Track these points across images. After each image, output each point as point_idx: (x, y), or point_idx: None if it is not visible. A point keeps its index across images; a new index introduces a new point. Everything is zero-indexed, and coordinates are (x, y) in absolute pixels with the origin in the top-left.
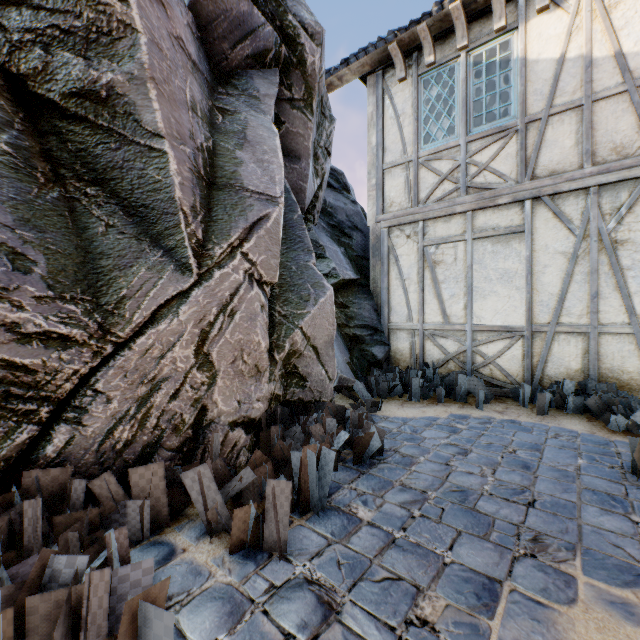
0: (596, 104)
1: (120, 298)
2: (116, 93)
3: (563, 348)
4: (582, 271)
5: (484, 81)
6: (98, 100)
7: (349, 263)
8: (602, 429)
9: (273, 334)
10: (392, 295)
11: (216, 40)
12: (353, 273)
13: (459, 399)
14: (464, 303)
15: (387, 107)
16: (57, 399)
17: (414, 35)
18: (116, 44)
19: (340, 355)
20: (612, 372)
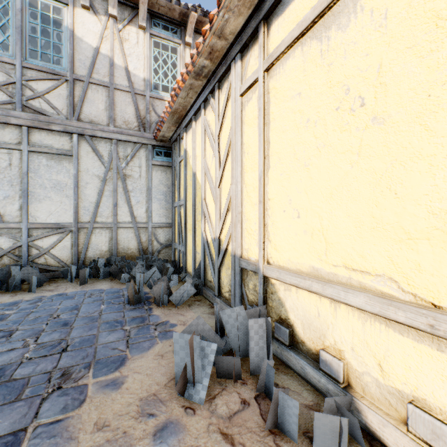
0: (116, 91)
1: None
2: None
3: (99, 238)
4: (109, 189)
5: (40, 25)
6: None
7: None
8: (118, 283)
9: None
10: None
11: None
12: None
13: (13, 289)
14: (20, 204)
15: None
16: None
17: None
18: None
19: None
20: (124, 250)
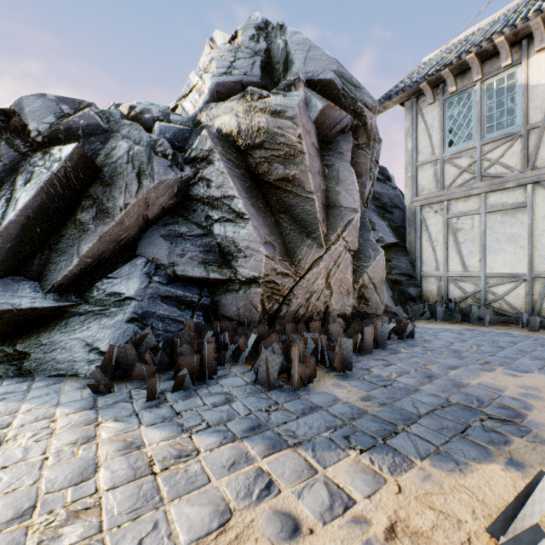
0: None
1: (299, 259)
2: (295, 178)
3: None
4: None
5: (494, 102)
6: (288, 181)
7: (391, 232)
8: None
9: (353, 275)
10: (423, 252)
11: (323, 131)
12: (394, 238)
13: (472, 322)
14: (479, 257)
15: (419, 123)
16: (284, 296)
17: (439, 76)
18: (296, 159)
19: (386, 292)
20: None
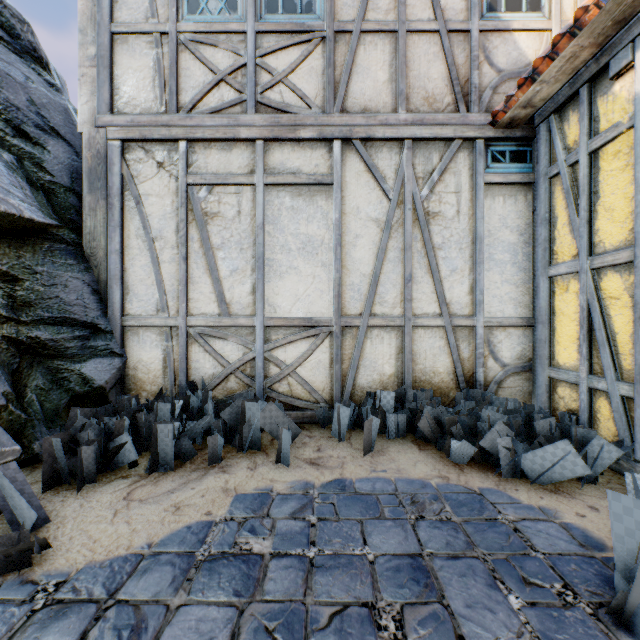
0: (410, 36)
1: None
2: None
3: (377, 347)
4: (396, 247)
5: None
6: None
7: (26, 188)
8: (447, 465)
9: None
10: (130, 265)
11: None
12: (35, 209)
13: (248, 446)
14: (253, 283)
15: None
16: None
17: None
18: None
19: None
20: (425, 374)
